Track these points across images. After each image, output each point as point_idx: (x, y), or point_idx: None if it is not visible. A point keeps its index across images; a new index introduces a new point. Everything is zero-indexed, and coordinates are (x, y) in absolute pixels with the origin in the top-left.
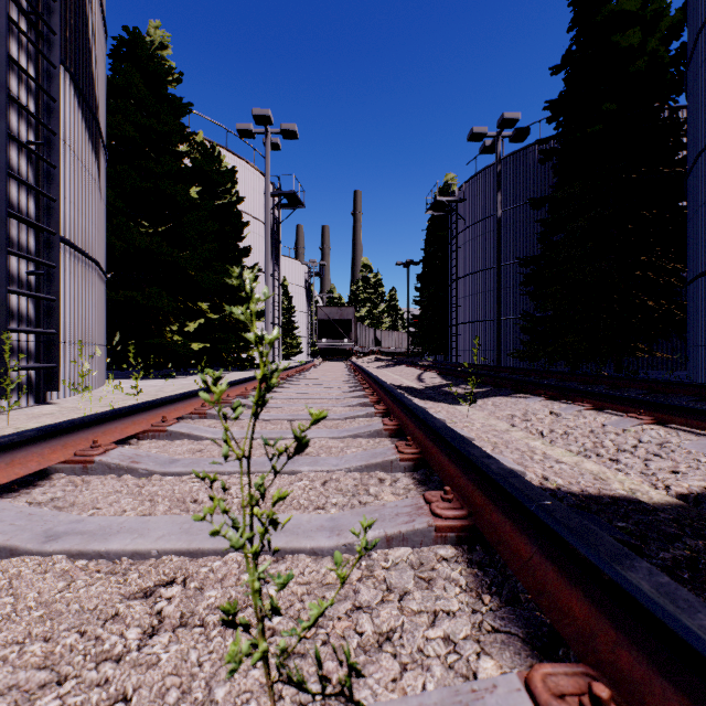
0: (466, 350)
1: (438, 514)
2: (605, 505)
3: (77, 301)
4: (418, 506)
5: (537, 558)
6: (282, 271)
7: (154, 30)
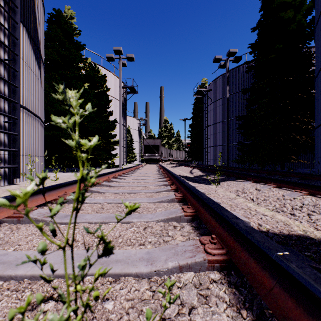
0: (212, 159)
1: (209, 252)
2: (294, 241)
3: (29, 136)
4: (197, 246)
5: (277, 290)
6: (128, 123)
7: (68, 10)
